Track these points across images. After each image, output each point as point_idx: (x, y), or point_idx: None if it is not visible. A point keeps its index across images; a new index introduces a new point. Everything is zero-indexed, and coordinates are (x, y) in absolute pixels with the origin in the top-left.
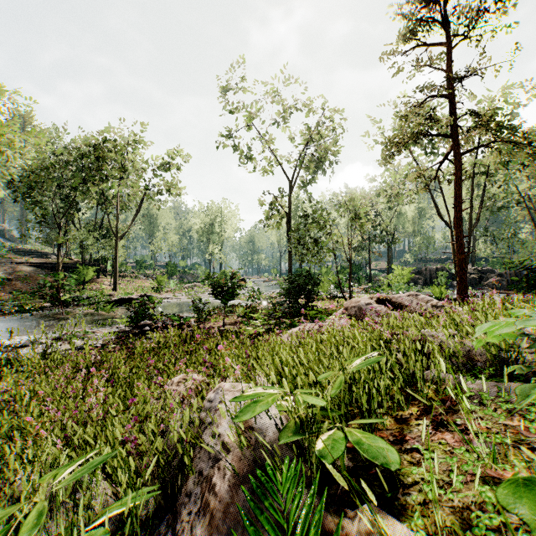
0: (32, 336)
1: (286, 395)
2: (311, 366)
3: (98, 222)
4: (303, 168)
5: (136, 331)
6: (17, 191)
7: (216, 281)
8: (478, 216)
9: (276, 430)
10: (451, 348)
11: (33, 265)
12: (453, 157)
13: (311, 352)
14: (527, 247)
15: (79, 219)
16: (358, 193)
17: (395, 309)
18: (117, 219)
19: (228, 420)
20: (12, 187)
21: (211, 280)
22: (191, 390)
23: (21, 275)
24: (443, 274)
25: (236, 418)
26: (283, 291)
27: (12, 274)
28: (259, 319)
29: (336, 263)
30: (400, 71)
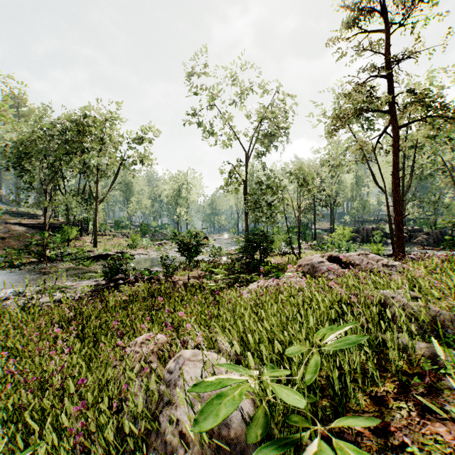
0: (17, 289)
1: (250, 369)
2: (273, 329)
3: (81, 188)
4: (258, 142)
5: (111, 284)
6: (9, 161)
7: (182, 240)
8: (410, 183)
9: (242, 419)
10: (421, 315)
11: (24, 225)
12: (391, 130)
13: (272, 312)
14: (451, 210)
15: (64, 185)
16: (307, 162)
17: (346, 267)
18: (97, 185)
19: (187, 401)
20: (5, 157)
21: (177, 239)
22: (153, 353)
23: (14, 233)
24: (378, 233)
25: (195, 423)
26: (241, 248)
27: (6, 233)
28: (220, 273)
29: (287, 223)
30: (344, 55)
